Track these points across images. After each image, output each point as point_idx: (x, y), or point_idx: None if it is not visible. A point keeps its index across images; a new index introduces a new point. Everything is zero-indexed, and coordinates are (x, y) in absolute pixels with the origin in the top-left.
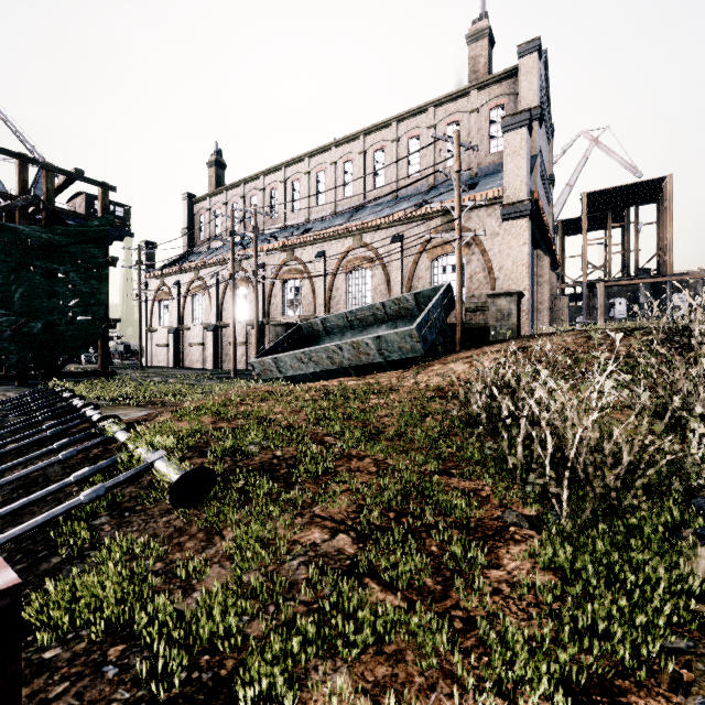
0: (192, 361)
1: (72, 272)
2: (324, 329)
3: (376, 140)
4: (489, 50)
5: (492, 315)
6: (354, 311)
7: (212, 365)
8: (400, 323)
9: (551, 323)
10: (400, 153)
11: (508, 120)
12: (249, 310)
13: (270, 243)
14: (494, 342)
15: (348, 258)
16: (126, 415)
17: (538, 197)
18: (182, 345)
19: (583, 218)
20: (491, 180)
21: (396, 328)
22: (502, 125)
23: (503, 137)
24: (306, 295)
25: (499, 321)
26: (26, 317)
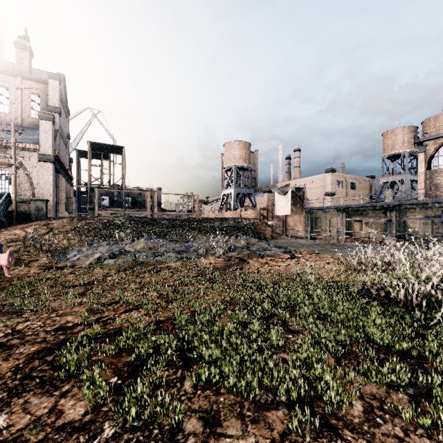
0: None
1: None
2: None
3: None
4: (30, 59)
5: (34, 208)
6: None
7: None
8: None
9: (67, 209)
10: None
11: (42, 114)
12: None
13: None
14: (34, 220)
15: None
16: None
17: (58, 154)
18: None
19: (88, 154)
20: (32, 133)
21: None
22: (39, 115)
23: (39, 121)
24: None
25: (37, 211)
26: None
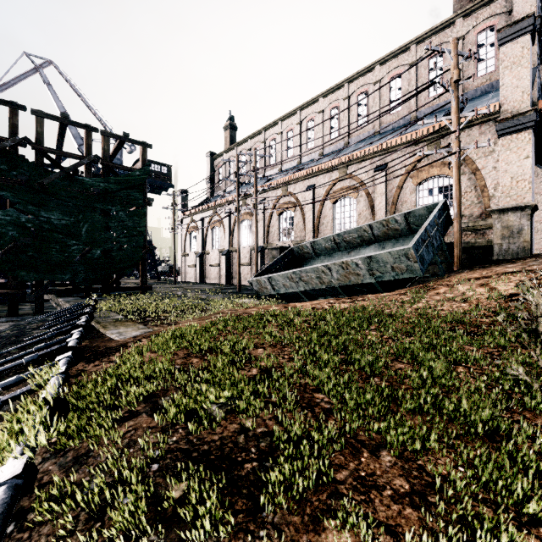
0: (211, 278)
1: (121, 211)
2: (313, 251)
3: (359, 85)
4: None
5: (497, 232)
6: (341, 234)
7: (225, 281)
8: (388, 243)
9: None
10: (382, 93)
11: (506, 31)
12: (252, 237)
13: (268, 183)
14: (501, 261)
15: (334, 189)
16: (120, 335)
17: None
18: (205, 266)
19: None
20: (480, 101)
21: (383, 249)
22: (499, 37)
23: (500, 50)
24: (298, 223)
25: (506, 238)
26: (90, 246)
